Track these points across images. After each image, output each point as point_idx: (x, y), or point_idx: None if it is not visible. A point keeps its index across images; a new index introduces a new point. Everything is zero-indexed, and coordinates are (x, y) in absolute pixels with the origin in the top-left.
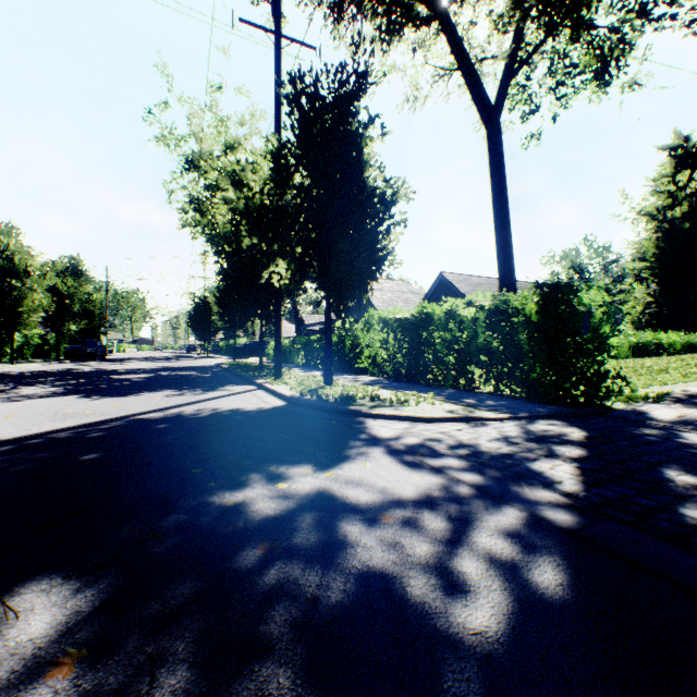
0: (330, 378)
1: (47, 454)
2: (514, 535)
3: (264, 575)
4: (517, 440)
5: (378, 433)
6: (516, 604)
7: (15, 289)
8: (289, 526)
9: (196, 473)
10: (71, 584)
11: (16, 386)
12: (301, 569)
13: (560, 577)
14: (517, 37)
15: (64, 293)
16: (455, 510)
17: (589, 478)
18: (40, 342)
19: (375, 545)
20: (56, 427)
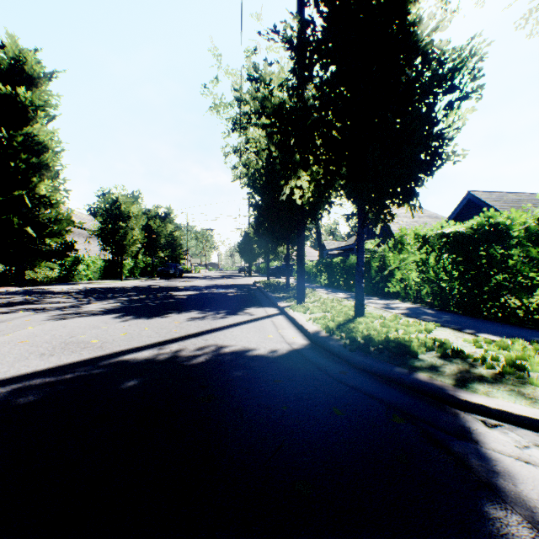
0: (361, 307)
1: None
2: None
3: None
4: None
5: None
6: None
7: (122, 228)
8: None
9: None
10: None
11: (94, 300)
12: None
13: None
14: None
15: (155, 231)
16: None
17: None
18: (144, 265)
19: None
20: (20, 371)
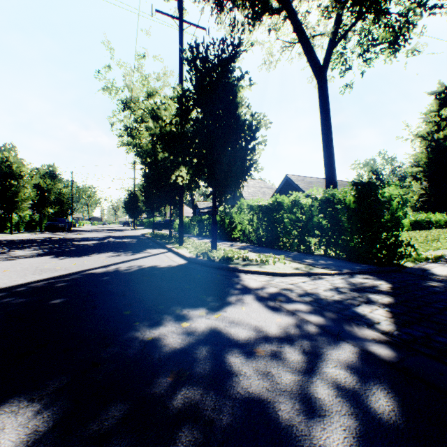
0: (215, 245)
1: (27, 299)
2: (352, 366)
3: (173, 400)
4: (344, 290)
5: (249, 284)
6: (362, 428)
7: (13, 186)
8: (190, 358)
9: (126, 314)
10: (33, 406)
11: (12, 249)
12: (200, 394)
13: (391, 404)
14: (338, 21)
15: (45, 188)
16: (307, 345)
17: (399, 320)
18: (30, 220)
19: (252, 374)
20: (35, 279)
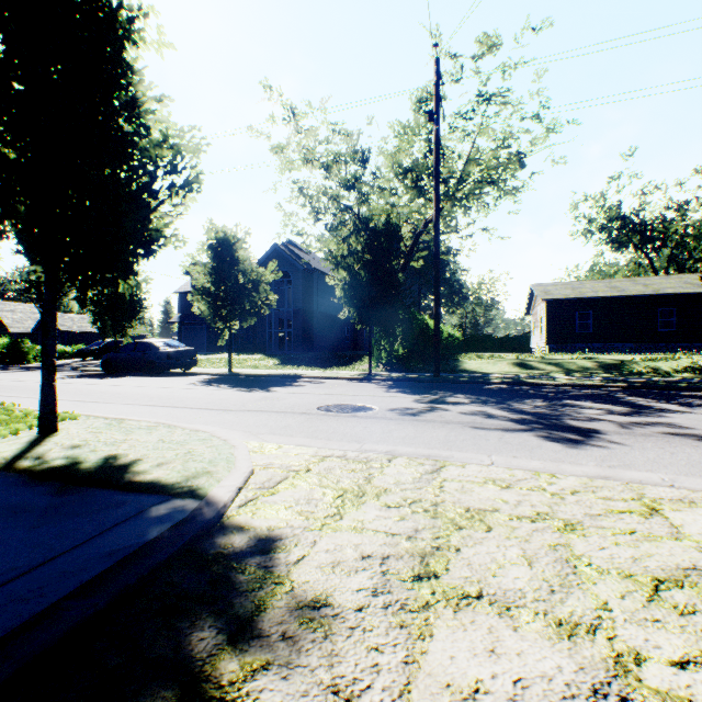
0: None
1: None
2: None
3: None
4: None
5: None
6: None
7: None
8: None
9: None
10: None
11: None
12: None
13: None
14: None
15: None
16: None
17: None
18: None
19: None
20: None
